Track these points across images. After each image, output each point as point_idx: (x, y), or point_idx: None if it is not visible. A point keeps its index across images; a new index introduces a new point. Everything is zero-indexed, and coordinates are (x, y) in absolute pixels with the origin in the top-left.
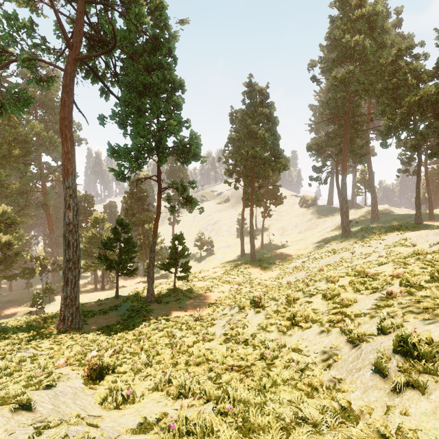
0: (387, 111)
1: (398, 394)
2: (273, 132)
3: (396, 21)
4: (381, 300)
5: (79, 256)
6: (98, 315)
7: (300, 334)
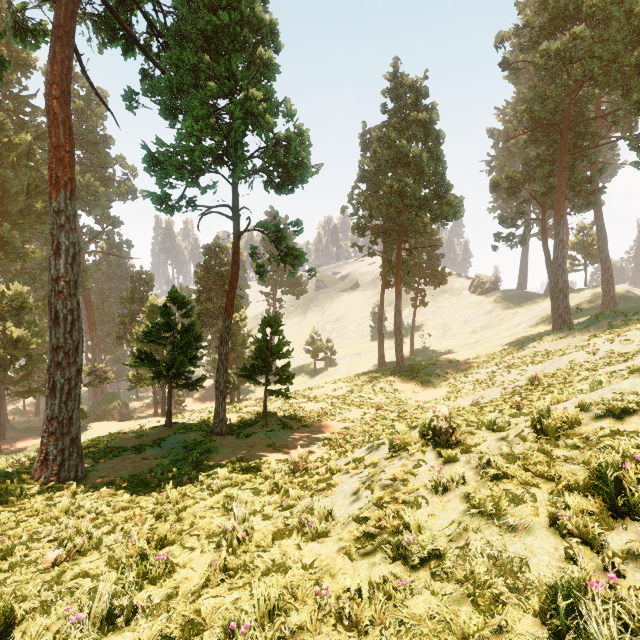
0: None
1: None
2: (435, 152)
3: None
4: None
5: (79, 343)
6: (126, 454)
7: None
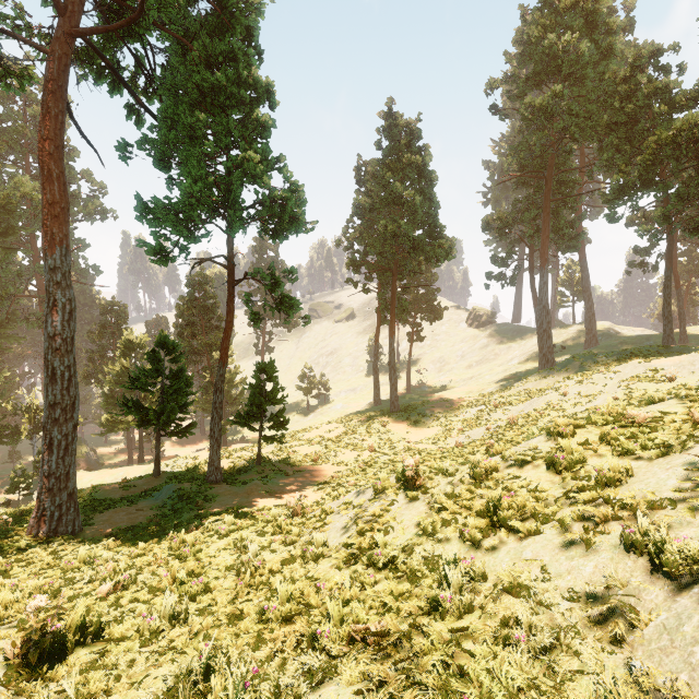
0: (618, 160)
1: None
2: (428, 194)
3: (626, 22)
4: None
5: (76, 398)
6: (117, 506)
7: (514, 548)
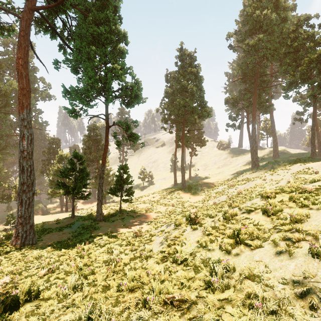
0: (289, 70)
1: None
2: (199, 87)
3: (292, 6)
4: None
5: (33, 180)
6: (54, 232)
7: (248, 254)
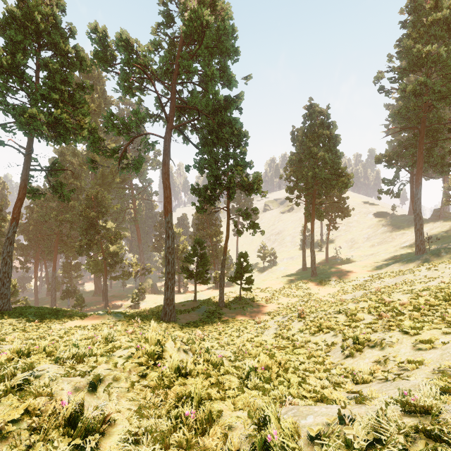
0: None
1: (345, 359)
2: (334, 151)
3: None
4: (374, 319)
5: (175, 270)
6: (184, 313)
7: (321, 336)
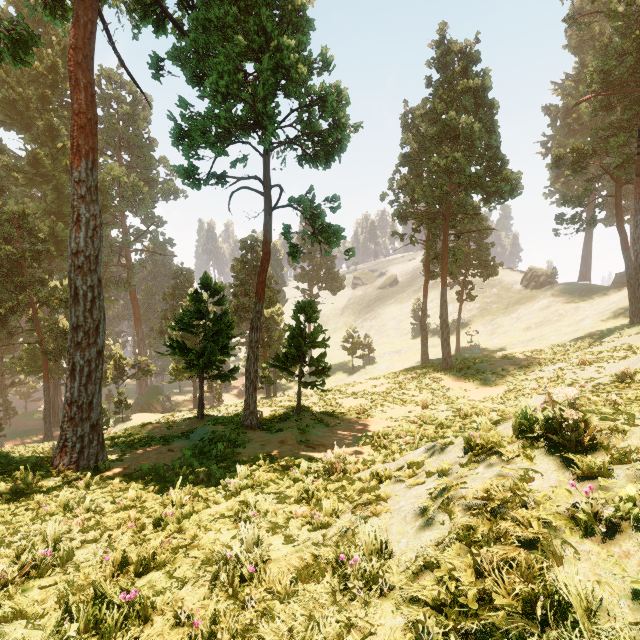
0: None
1: None
2: (488, 123)
3: None
4: None
5: (100, 322)
6: (153, 444)
7: None
